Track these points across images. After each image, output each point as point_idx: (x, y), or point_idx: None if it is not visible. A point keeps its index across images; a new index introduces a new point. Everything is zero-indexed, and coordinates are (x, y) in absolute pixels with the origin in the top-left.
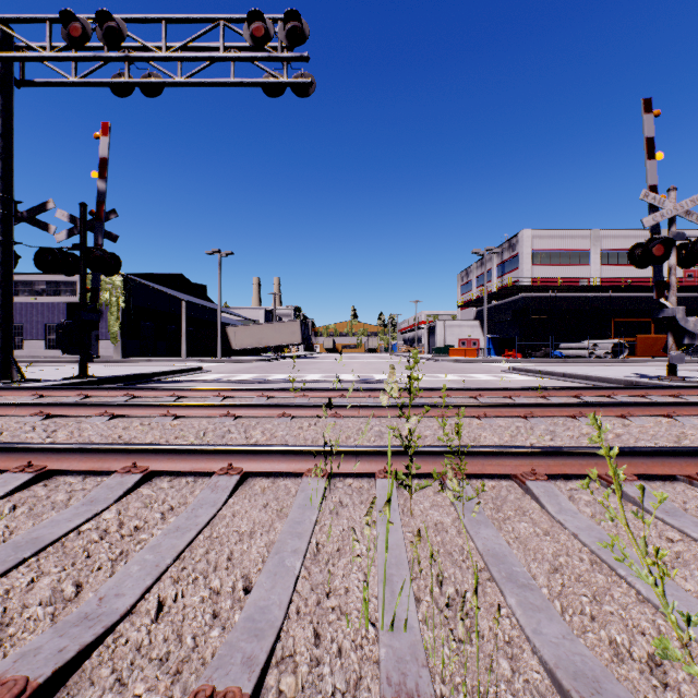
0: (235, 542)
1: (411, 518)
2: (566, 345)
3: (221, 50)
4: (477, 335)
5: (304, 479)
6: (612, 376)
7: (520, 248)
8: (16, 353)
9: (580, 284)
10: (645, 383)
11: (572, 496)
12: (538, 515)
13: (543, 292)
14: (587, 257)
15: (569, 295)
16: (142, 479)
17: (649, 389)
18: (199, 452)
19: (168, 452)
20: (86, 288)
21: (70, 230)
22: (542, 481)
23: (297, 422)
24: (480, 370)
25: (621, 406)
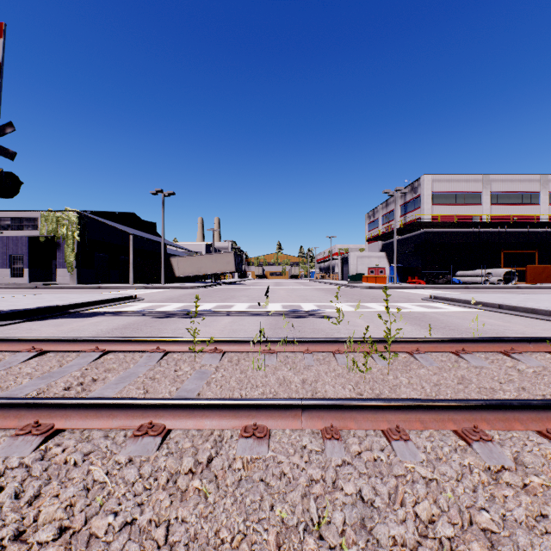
0: None
1: None
2: (462, 273)
3: None
4: (383, 264)
5: None
6: None
7: (422, 190)
8: None
9: (473, 221)
10: None
11: None
12: None
13: (442, 228)
14: (479, 198)
15: (464, 230)
16: None
17: None
18: None
19: None
20: None
21: None
22: None
23: (167, 459)
24: (400, 298)
25: None
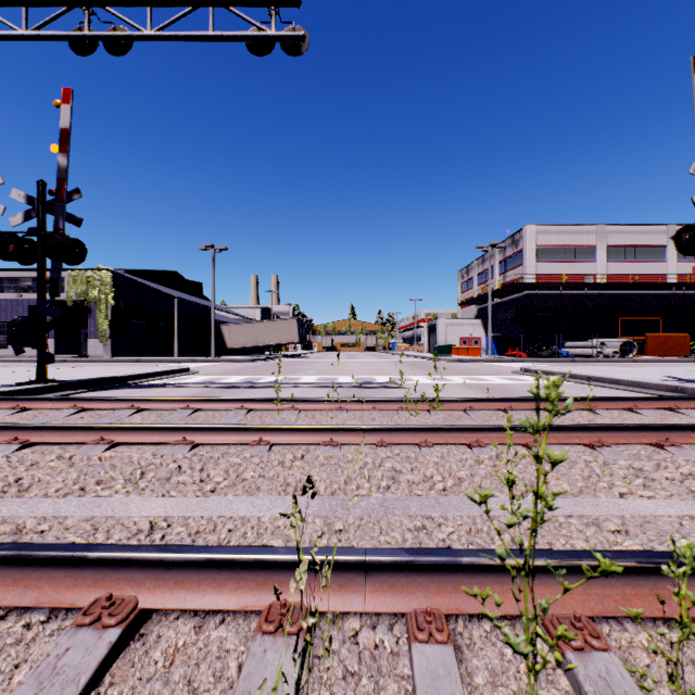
0: None
1: None
2: (572, 343)
3: None
4: (478, 333)
5: (256, 643)
6: (649, 381)
7: (524, 243)
8: (1, 353)
9: (586, 281)
10: (693, 389)
11: None
12: None
13: (548, 290)
14: (593, 254)
15: (575, 292)
16: None
17: None
18: (55, 562)
19: None
20: (45, 279)
21: (27, 213)
22: None
23: (276, 454)
24: (489, 371)
25: None
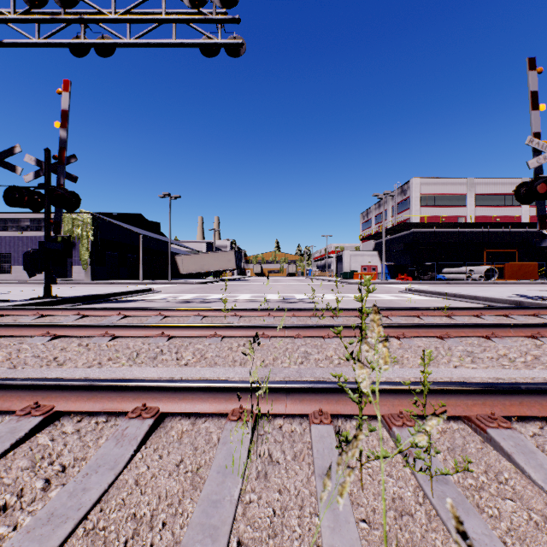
0: (122, 545)
1: (361, 490)
2: (447, 270)
3: (163, 13)
4: (375, 262)
5: (227, 424)
6: (498, 297)
7: (411, 192)
8: (6, 277)
9: (459, 221)
10: (529, 303)
11: (544, 449)
12: (520, 484)
13: (429, 228)
14: (464, 200)
15: (450, 230)
16: (41, 423)
17: (541, 309)
18: (111, 388)
19: (77, 388)
20: (50, 221)
21: (36, 172)
22: (506, 429)
23: (226, 343)
24: (381, 290)
25: (530, 327)
